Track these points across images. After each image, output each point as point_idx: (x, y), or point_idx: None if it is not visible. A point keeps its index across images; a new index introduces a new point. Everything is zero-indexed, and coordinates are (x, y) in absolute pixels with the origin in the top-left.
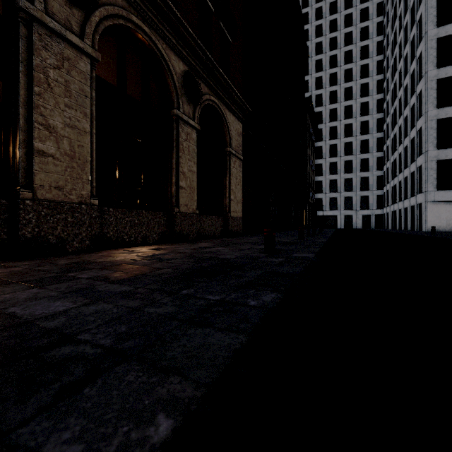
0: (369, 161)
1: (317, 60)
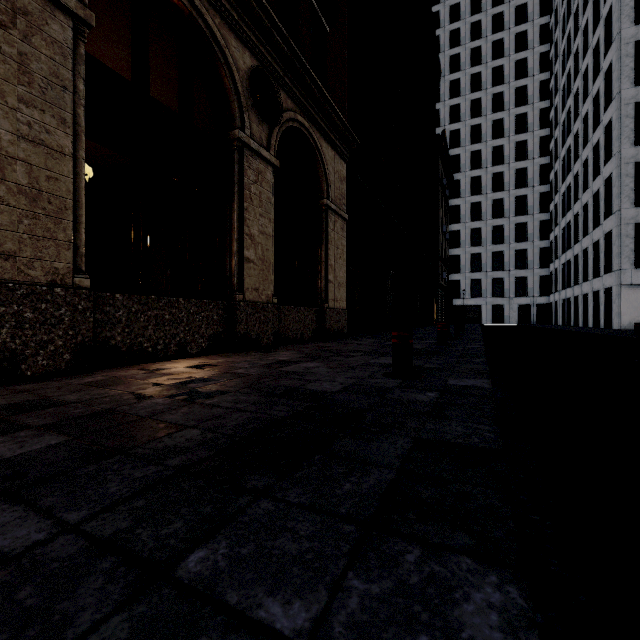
0: (527, 226)
1: (452, 80)
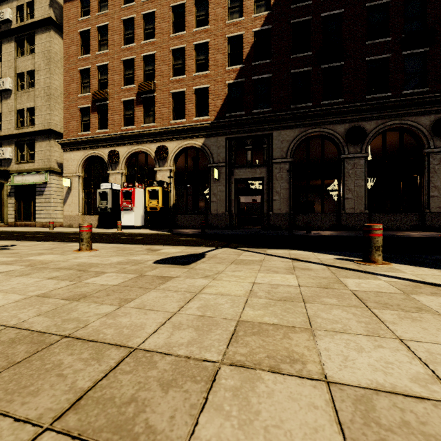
0: None
1: None
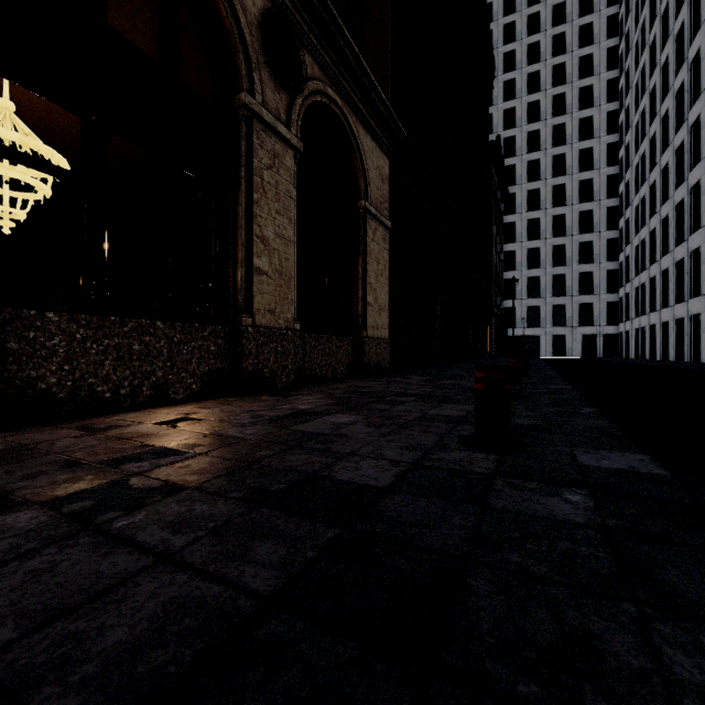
0: (593, 246)
1: (507, 81)
